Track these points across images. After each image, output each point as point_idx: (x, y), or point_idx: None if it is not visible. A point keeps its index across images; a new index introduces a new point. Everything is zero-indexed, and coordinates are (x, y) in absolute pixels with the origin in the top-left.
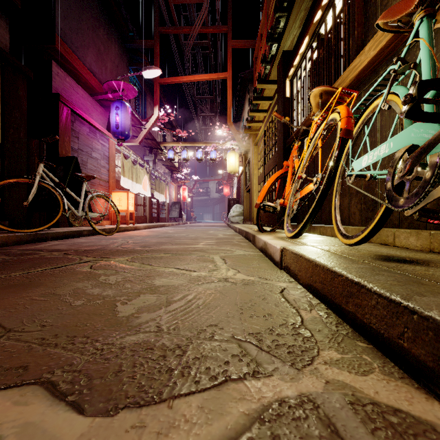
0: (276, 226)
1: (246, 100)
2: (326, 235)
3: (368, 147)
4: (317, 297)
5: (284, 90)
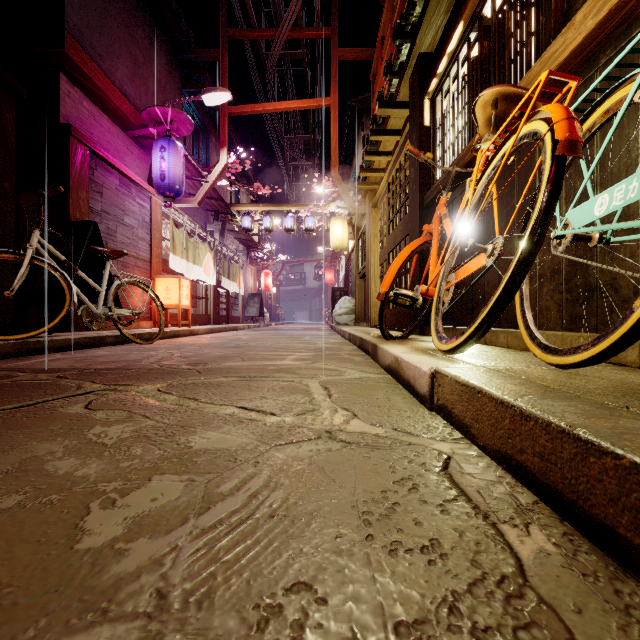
0: (410, 330)
1: (359, 140)
2: (496, 345)
3: (590, 187)
4: (527, 485)
5: (421, 115)
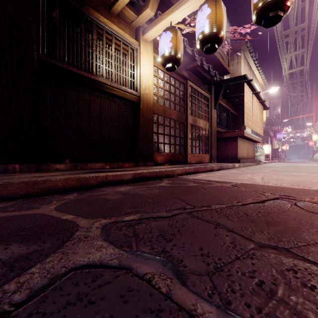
0: None
1: None
2: None
3: None
4: None
5: None
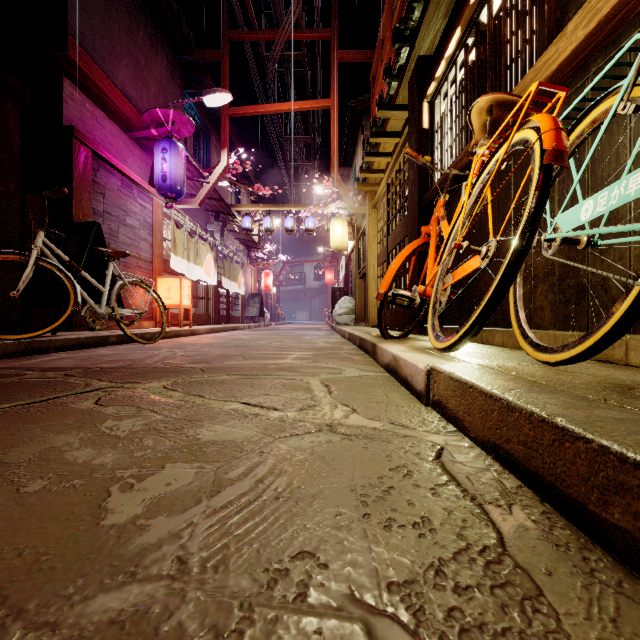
0: (409, 329)
1: (359, 141)
2: (492, 344)
3: (579, 192)
4: (512, 471)
5: (420, 118)
